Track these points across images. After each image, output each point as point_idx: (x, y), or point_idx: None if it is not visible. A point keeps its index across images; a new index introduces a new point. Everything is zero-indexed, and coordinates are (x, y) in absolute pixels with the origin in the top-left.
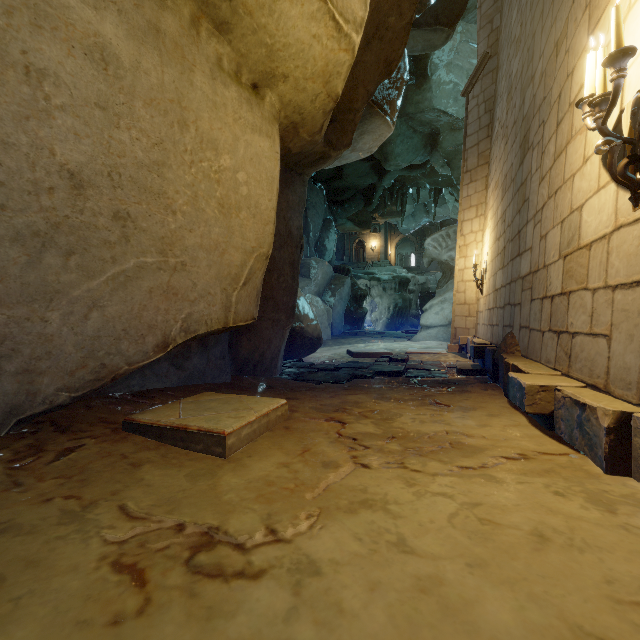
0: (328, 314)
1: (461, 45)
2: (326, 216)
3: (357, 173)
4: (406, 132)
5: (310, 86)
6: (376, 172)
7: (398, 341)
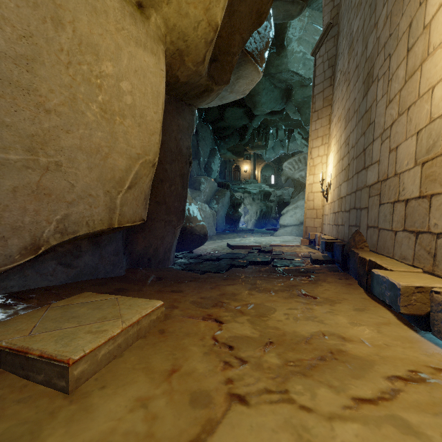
0: (213, 217)
1: (308, 25)
2: (212, 147)
3: (234, 116)
4: (269, 87)
5: (192, 11)
6: (248, 116)
7: (264, 236)
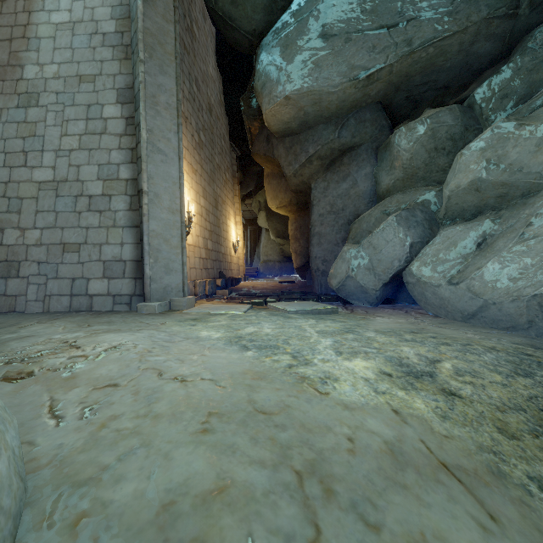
0: None
1: None
2: None
3: None
4: None
5: (281, 211)
6: None
7: None
